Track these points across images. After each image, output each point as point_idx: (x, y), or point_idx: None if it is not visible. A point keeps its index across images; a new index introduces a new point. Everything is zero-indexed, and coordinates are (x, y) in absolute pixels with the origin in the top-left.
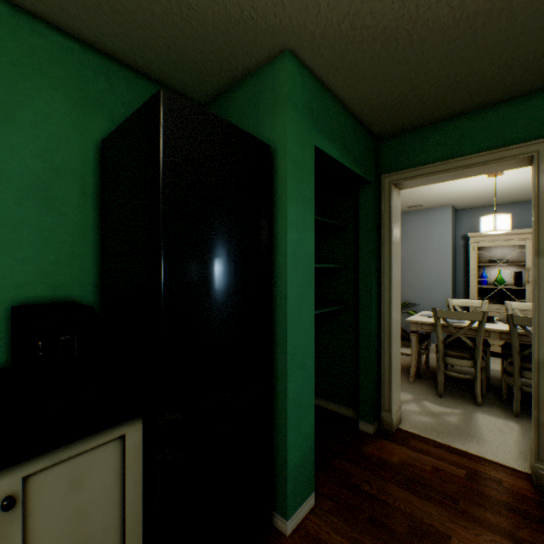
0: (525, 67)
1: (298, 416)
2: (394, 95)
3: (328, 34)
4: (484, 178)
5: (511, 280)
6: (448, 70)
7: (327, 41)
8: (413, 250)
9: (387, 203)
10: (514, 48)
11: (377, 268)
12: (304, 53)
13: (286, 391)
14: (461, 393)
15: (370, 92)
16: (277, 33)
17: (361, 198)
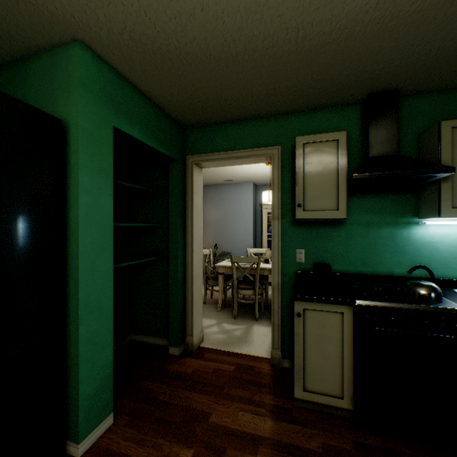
0: (261, 100)
1: (93, 353)
2: (185, 98)
3: (114, 39)
4: (265, 165)
5: None
6: (216, 90)
7: (115, 44)
8: (229, 213)
9: (190, 177)
10: (251, 86)
11: (184, 226)
12: (97, 48)
13: (78, 333)
14: (249, 314)
15: (165, 91)
16: (64, 24)
17: (171, 172)
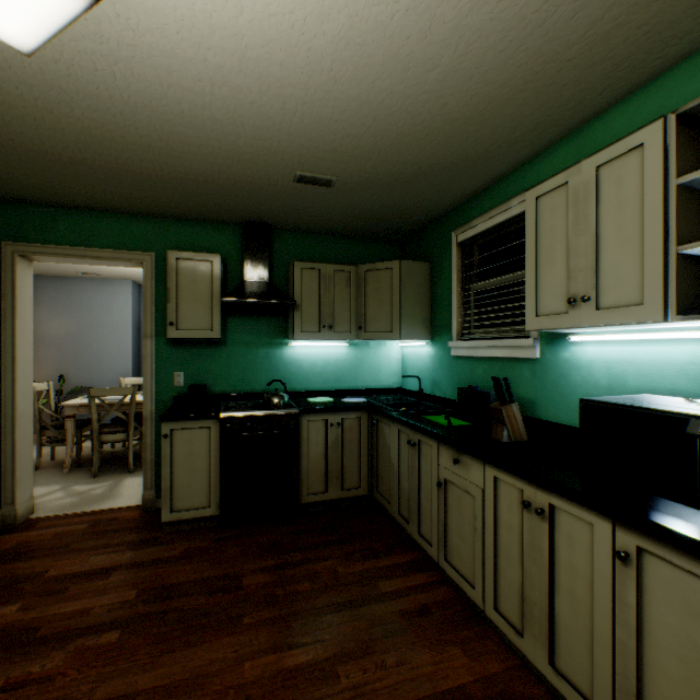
0: (126, 199)
1: None
2: (3, 172)
3: None
4: None
5: None
6: (57, 177)
7: None
8: (90, 324)
9: (11, 274)
10: (109, 186)
11: None
12: None
13: None
14: (122, 468)
15: None
16: None
17: None
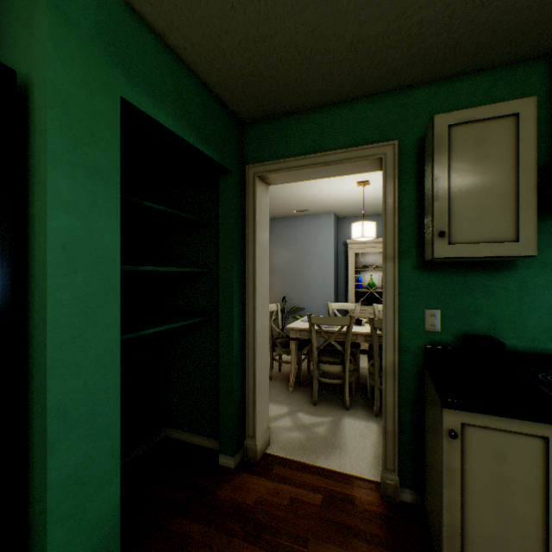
0: (371, 57)
1: (79, 500)
2: (243, 61)
3: None
4: (355, 186)
5: (380, 284)
6: (295, 39)
7: None
8: (302, 254)
9: (251, 198)
10: (357, 26)
11: (242, 272)
12: None
13: (46, 470)
14: (335, 398)
15: (210, 47)
16: None
17: (222, 189)
